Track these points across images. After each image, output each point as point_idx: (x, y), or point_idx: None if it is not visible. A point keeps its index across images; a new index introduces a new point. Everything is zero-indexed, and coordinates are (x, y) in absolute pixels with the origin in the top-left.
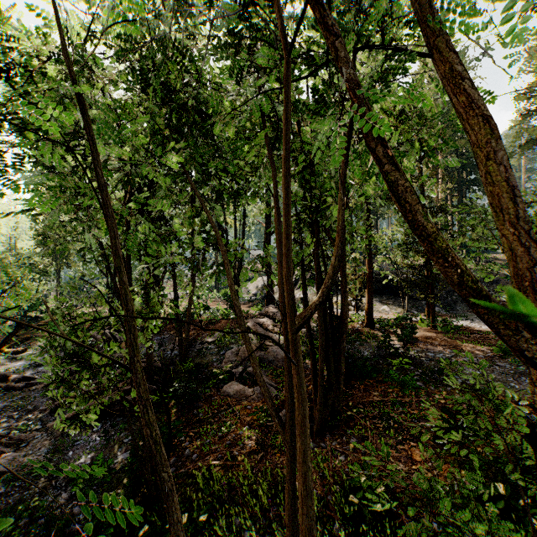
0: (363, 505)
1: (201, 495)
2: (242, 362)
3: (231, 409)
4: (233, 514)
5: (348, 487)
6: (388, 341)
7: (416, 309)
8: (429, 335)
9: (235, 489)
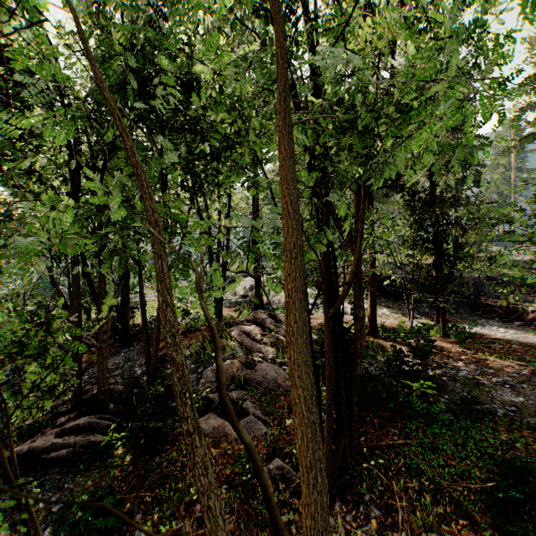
0: None
1: None
2: None
3: None
4: None
5: None
6: (401, 357)
7: (418, 312)
8: (443, 345)
9: None
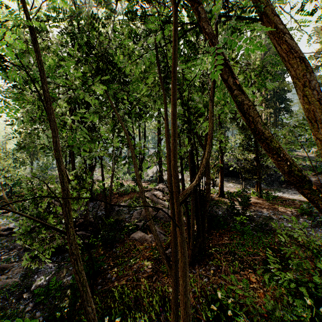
0: (220, 311)
1: (117, 304)
2: (143, 219)
3: (136, 248)
4: (137, 317)
5: (210, 299)
6: (233, 206)
7: (249, 185)
8: (258, 201)
9: (138, 301)
